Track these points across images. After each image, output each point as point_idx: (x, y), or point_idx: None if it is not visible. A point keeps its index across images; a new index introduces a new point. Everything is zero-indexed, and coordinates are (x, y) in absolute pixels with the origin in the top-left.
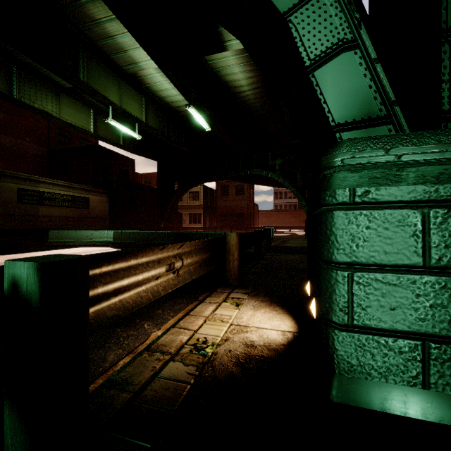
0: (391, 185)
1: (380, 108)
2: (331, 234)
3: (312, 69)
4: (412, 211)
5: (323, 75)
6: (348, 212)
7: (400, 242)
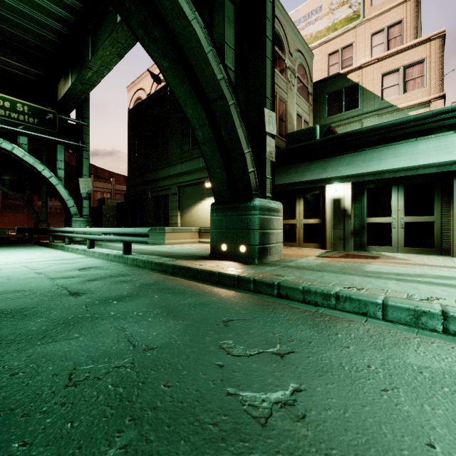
0: (78, 222)
1: (77, 213)
2: (72, 226)
3: (69, 207)
4: (79, 224)
5: (71, 208)
6: (74, 224)
7: (78, 226)
